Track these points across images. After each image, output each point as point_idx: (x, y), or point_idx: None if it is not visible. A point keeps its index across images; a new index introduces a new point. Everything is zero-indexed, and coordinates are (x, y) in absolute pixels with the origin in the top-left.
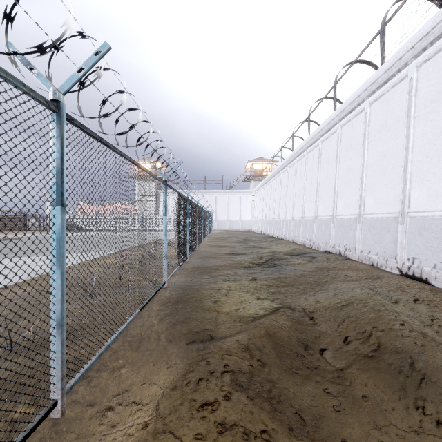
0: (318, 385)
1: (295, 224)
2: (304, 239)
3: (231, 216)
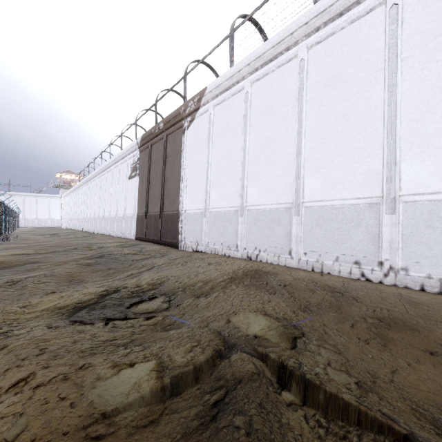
0: None
1: (79, 220)
2: (81, 227)
3: (39, 216)
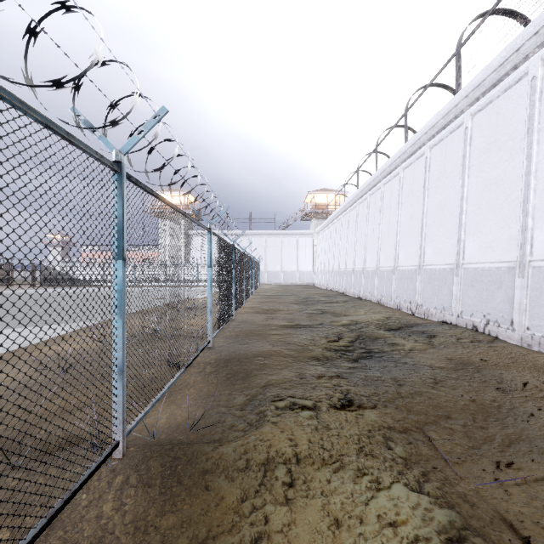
0: None
1: (383, 276)
2: (398, 300)
3: (285, 266)
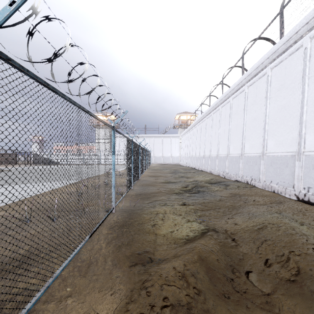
0: (249, 312)
1: (212, 159)
2: (219, 171)
3: (164, 153)
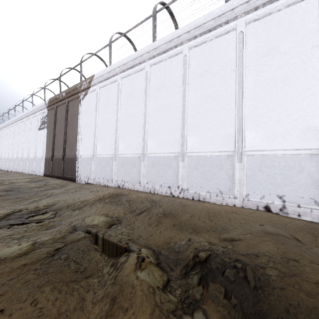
0: None
1: None
2: None
3: None
